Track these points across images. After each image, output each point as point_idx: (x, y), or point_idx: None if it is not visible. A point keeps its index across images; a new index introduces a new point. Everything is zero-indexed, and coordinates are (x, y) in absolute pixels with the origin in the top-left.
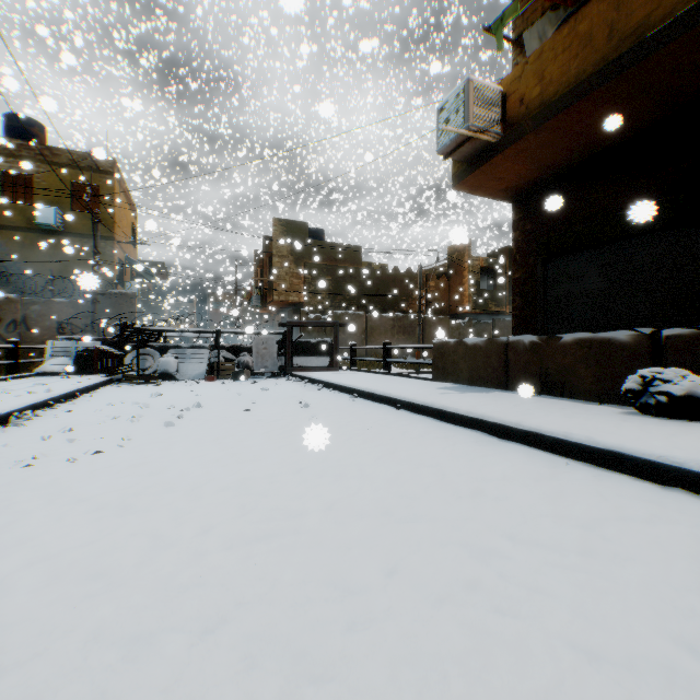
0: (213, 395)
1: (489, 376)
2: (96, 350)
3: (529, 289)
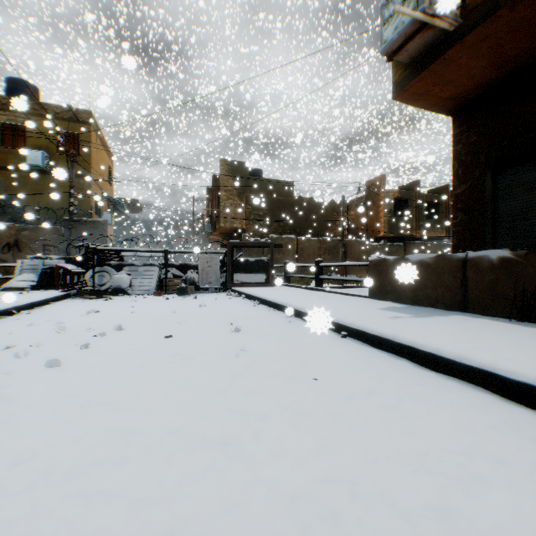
0: (148, 312)
1: (439, 296)
2: (58, 268)
3: (474, 203)
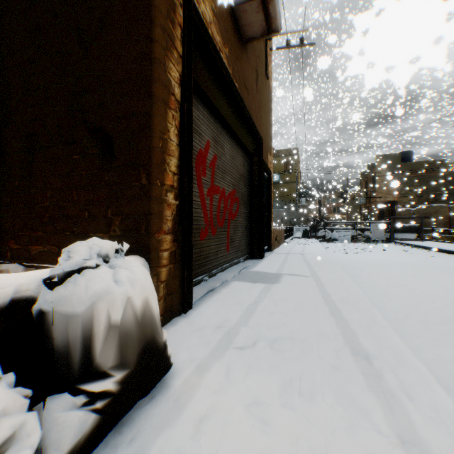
0: (364, 246)
1: None
2: (310, 230)
3: None
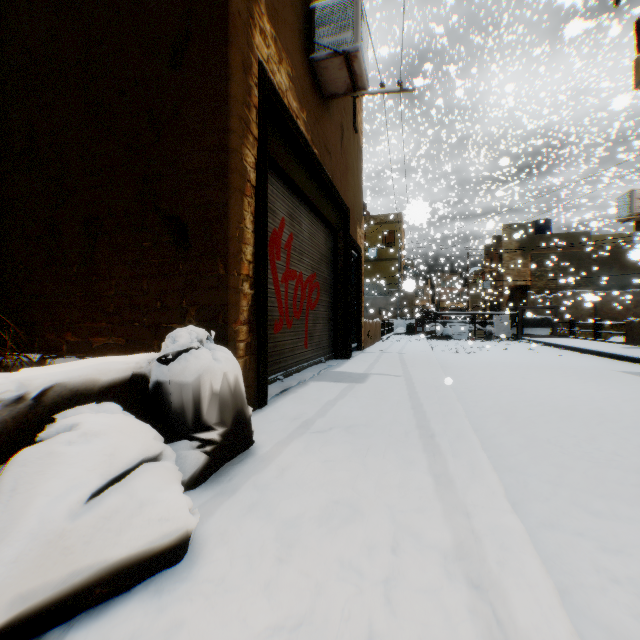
0: (483, 345)
1: None
2: (416, 323)
3: None
